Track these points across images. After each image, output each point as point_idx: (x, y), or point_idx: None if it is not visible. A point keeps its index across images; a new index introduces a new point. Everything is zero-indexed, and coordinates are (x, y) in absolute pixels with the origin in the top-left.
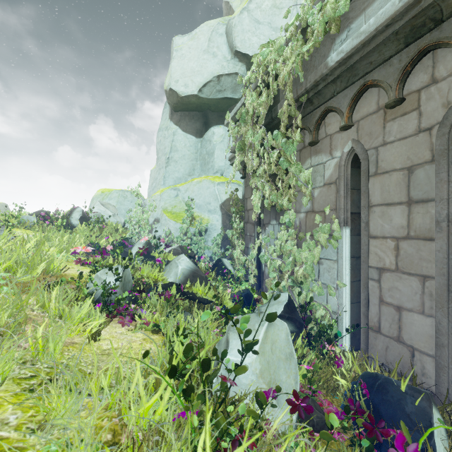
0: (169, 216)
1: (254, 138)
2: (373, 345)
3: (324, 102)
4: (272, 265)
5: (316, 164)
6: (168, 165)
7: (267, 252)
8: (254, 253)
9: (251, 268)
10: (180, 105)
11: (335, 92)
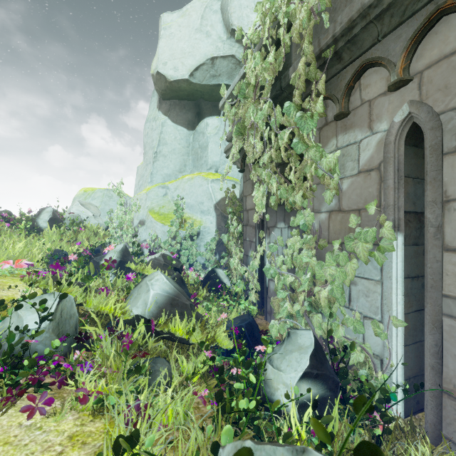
0: (156, 217)
1: (257, 116)
2: (453, 420)
3: (360, 54)
4: (282, 282)
5: (345, 144)
6: (156, 160)
7: (274, 264)
8: (256, 263)
9: (252, 282)
10: (169, 92)
11: (380, 34)
